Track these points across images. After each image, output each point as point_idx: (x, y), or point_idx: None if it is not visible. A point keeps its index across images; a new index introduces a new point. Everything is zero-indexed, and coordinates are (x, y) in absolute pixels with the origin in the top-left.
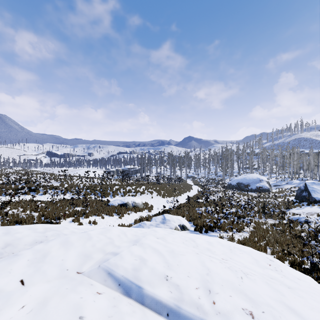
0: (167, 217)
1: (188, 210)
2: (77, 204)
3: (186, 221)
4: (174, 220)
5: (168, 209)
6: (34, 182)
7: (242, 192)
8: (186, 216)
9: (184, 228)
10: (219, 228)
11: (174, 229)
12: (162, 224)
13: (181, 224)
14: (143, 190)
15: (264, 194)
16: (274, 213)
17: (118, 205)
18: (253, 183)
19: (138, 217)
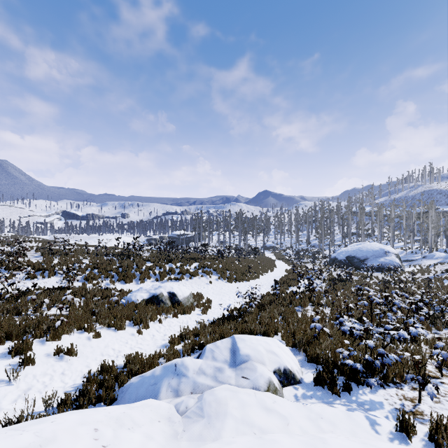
0: (244, 346)
1: (282, 313)
2: (59, 301)
3: (288, 351)
4: (261, 356)
5: (240, 308)
6: None
7: (358, 272)
8: (284, 332)
9: (288, 379)
10: (374, 374)
11: (264, 390)
12: (230, 369)
13: (281, 367)
14: (195, 269)
15: (397, 276)
16: (446, 315)
17: (141, 301)
18: (374, 257)
19: (180, 327)
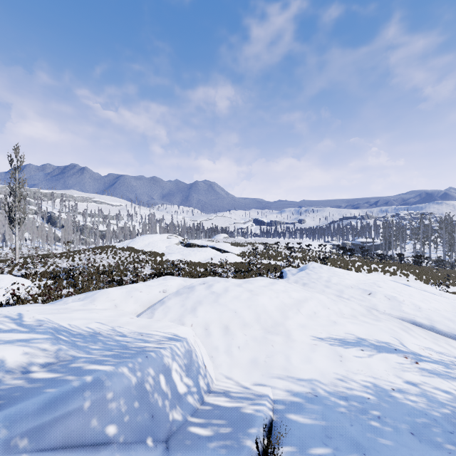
0: None
1: None
2: None
3: None
4: None
5: None
6: (280, 252)
7: None
8: None
9: None
10: None
11: None
12: None
13: None
14: (393, 270)
15: None
16: None
17: None
18: None
19: None
